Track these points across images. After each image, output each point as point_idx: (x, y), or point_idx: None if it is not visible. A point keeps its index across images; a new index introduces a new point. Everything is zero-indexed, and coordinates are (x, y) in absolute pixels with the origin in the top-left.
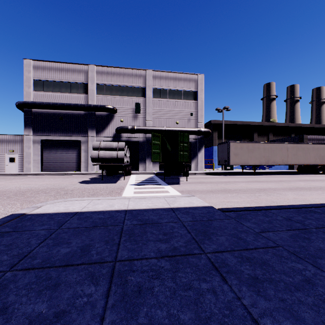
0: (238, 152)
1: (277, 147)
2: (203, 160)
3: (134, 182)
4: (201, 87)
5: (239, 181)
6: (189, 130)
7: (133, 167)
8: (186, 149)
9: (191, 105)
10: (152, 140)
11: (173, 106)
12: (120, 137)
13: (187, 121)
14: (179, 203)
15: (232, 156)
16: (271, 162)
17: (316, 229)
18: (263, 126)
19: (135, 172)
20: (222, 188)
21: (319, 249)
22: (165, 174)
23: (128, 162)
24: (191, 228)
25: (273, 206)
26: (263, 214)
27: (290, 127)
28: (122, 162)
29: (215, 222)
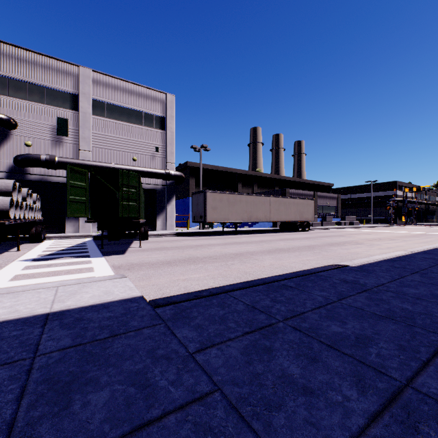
0: (217, 205)
1: (260, 200)
2: (174, 216)
3: (36, 255)
4: (171, 113)
5: (215, 243)
6: (152, 171)
7: (54, 227)
8: (134, 197)
9: (157, 136)
10: (67, 179)
11: (129, 134)
12: (25, 173)
13: (151, 158)
14: (78, 299)
15: (210, 210)
16: (254, 218)
17: (284, 323)
18: (248, 175)
19: (56, 236)
20: (188, 256)
21: (281, 375)
22: (109, 237)
23: (35, 218)
24: (41, 377)
25: (239, 284)
26: (220, 301)
27: (274, 179)
28: (5, 217)
29: (119, 341)
